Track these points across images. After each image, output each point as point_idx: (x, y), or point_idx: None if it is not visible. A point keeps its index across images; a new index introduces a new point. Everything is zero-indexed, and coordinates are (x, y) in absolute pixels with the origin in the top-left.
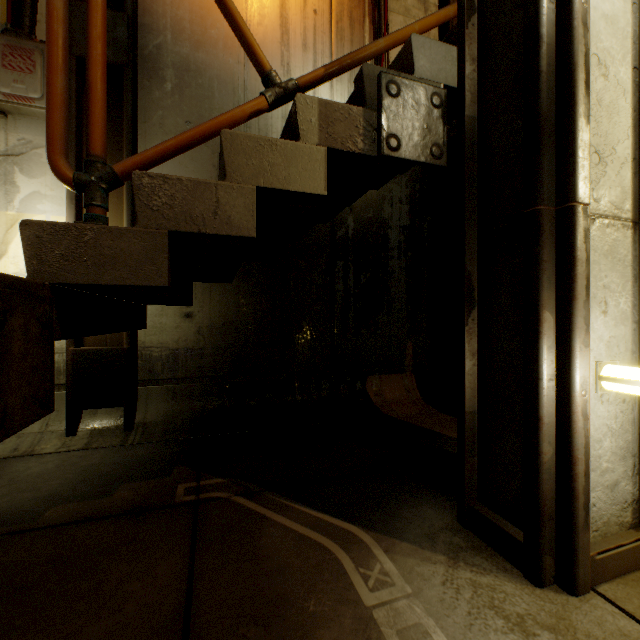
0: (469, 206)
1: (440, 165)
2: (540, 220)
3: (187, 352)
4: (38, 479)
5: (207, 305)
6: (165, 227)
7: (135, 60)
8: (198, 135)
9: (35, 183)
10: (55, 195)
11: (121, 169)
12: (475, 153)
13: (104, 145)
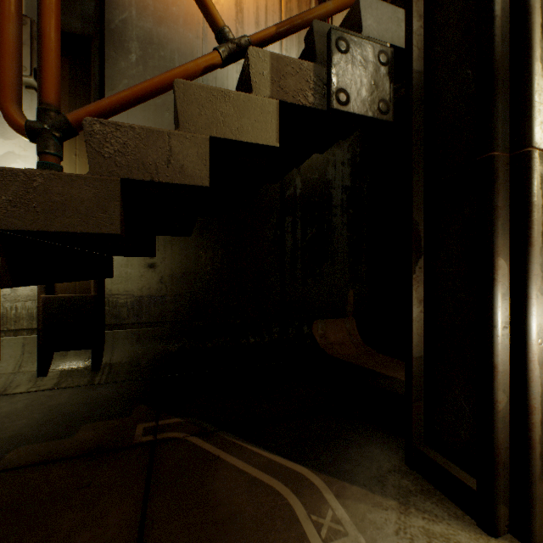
0: (416, 158)
1: (387, 120)
2: (495, 166)
3: (150, 299)
4: (5, 419)
5: (169, 256)
6: (117, 174)
7: (102, 32)
8: (152, 87)
9: (9, 144)
10: (28, 155)
11: (75, 118)
12: (422, 107)
13: (58, 94)
